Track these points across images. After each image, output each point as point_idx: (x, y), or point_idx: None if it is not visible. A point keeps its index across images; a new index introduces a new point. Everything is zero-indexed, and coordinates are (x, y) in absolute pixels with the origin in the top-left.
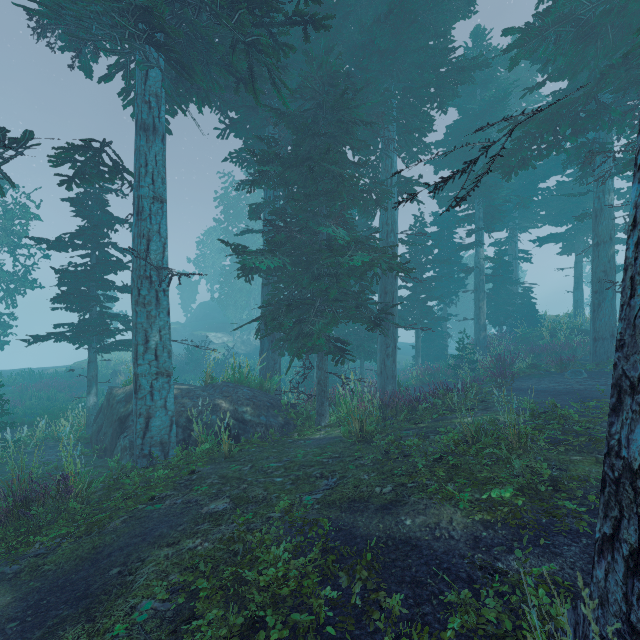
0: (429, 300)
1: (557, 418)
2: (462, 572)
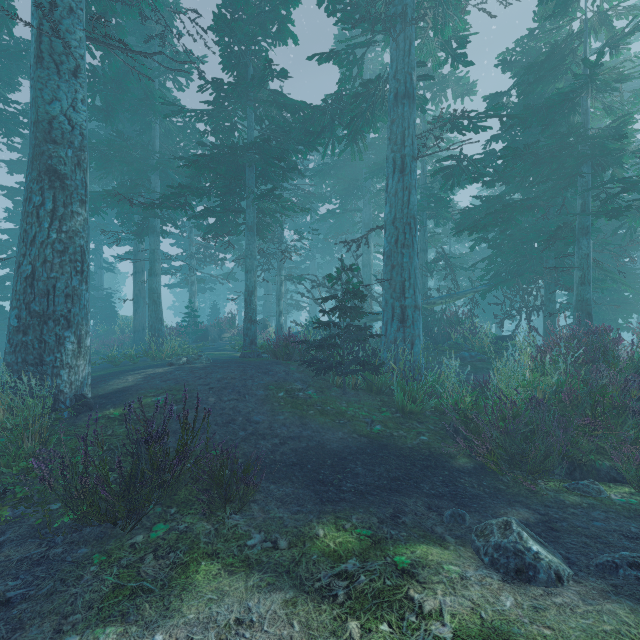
0: (1, 300)
1: None
2: None
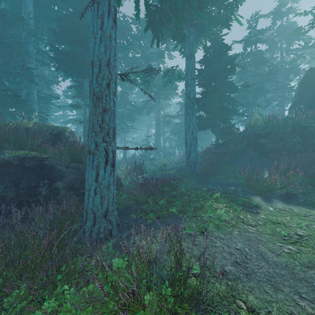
0: None
1: None
2: None
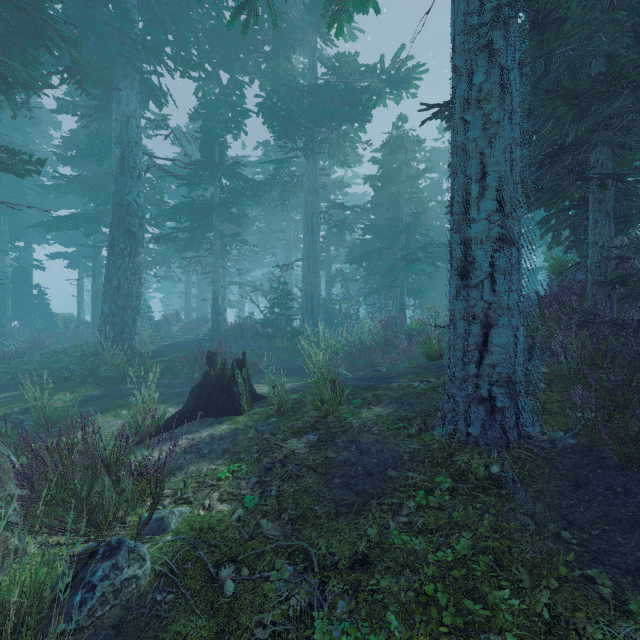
0: None
1: (86, 344)
2: (73, 365)
